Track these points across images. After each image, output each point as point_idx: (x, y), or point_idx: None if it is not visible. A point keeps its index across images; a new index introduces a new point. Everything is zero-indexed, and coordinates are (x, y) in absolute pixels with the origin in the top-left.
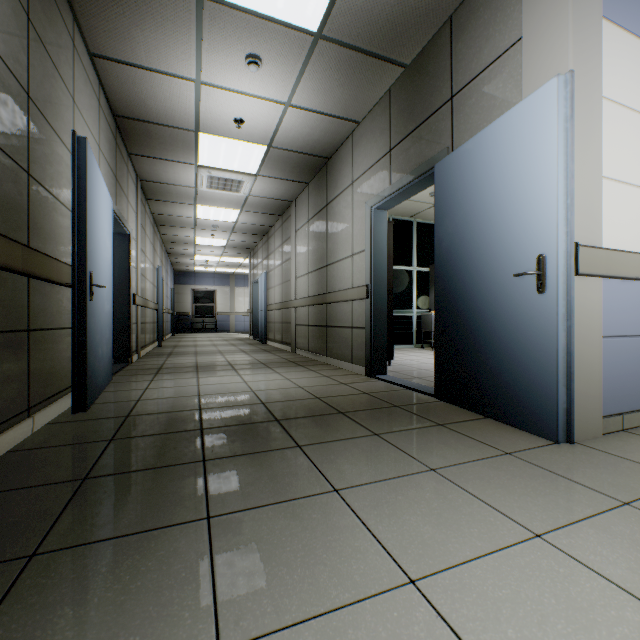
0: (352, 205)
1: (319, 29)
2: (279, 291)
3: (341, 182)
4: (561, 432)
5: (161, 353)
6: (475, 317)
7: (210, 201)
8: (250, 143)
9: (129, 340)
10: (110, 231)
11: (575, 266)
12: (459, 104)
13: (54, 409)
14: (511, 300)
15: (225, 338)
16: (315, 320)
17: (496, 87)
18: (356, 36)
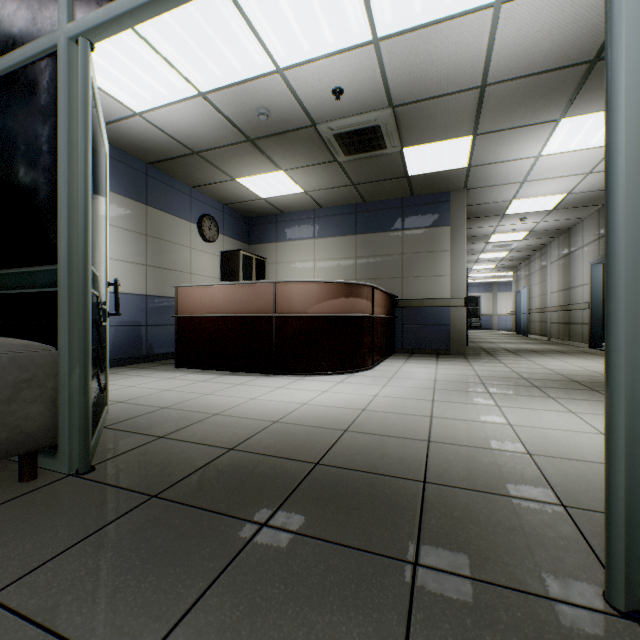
0: (582, 259)
1: (552, 208)
2: (537, 300)
3: (576, 244)
4: None
5: None
6: None
7: (489, 251)
8: (518, 233)
9: None
10: None
11: None
12: None
13: None
14: None
15: (492, 333)
16: (562, 320)
17: None
18: (570, 206)
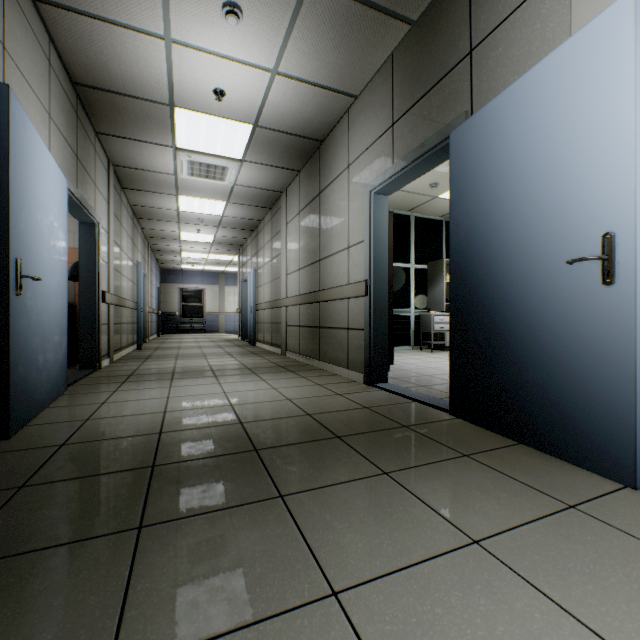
0: (348, 191)
1: None
2: (269, 289)
3: (335, 166)
4: (639, 474)
5: (138, 356)
6: (506, 317)
7: (193, 191)
8: (233, 121)
9: (97, 343)
10: (62, 215)
11: None
12: (481, 58)
13: None
14: (560, 295)
15: (213, 339)
16: (307, 320)
17: (532, 29)
18: None
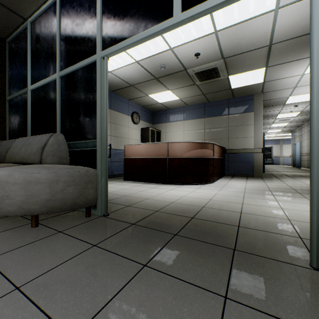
0: None
1: None
2: (306, 149)
3: None
4: None
5: None
6: None
7: (277, 123)
8: (293, 113)
9: None
10: None
11: None
12: None
13: None
14: None
15: (279, 166)
16: None
17: None
18: None
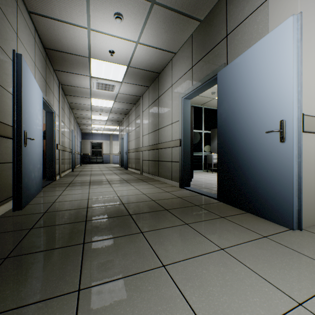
0: (172, 97)
1: None
2: (134, 143)
3: (166, 85)
4: (295, 223)
5: (72, 174)
6: (241, 156)
7: (98, 96)
8: (118, 64)
9: (54, 168)
10: (41, 109)
11: (302, 127)
12: (231, 39)
13: (2, 209)
14: (263, 146)
15: (107, 166)
16: (152, 157)
17: (253, 28)
18: (174, 2)
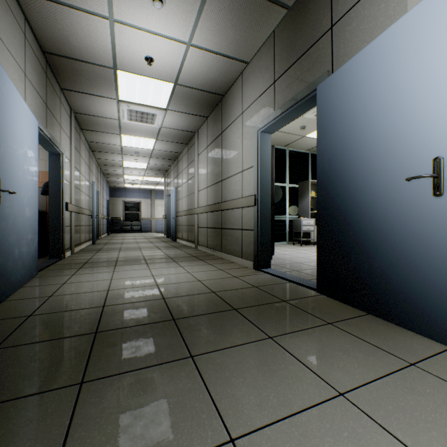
0: (242, 131)
1: None
2: (185, 201)
3: (233, 113)
4: None
5: (93, 249)
6: (359, 221)
7: (131, 131)
8: (160, 80)
9: (62, 239)
10: (34, 146)
11: None
12: (339, 31)
13: None
14: (400, 204)
15: (146, 237)
16: (212, 223)
17: (377, 8)
18: None
